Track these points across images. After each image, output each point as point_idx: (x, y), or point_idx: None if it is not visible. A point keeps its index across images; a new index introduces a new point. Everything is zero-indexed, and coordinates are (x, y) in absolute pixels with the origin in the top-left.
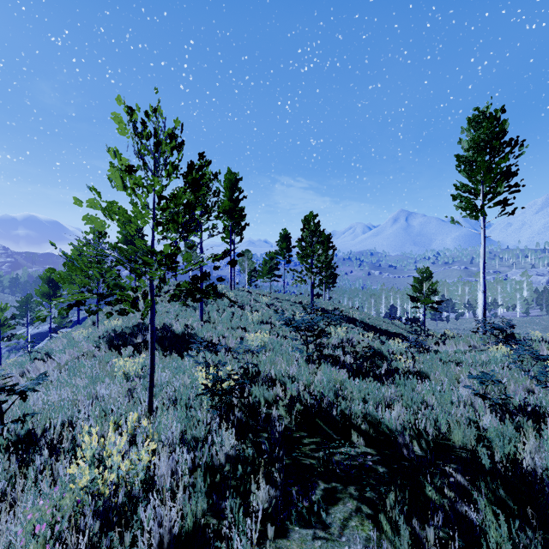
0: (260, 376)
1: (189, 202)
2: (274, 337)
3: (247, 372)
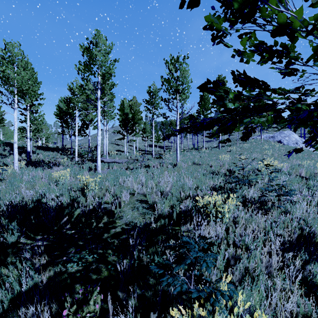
0: None
1: None
2: None
3: None
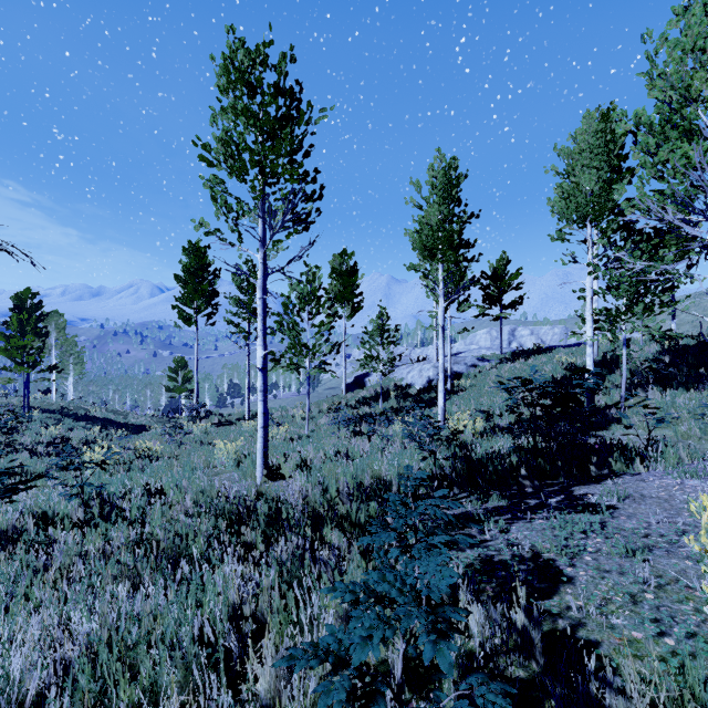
0: None
1: None
2: None
3: None
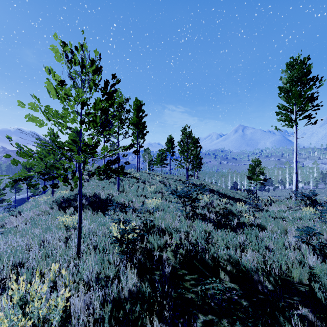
0: (155, 228)
1: (104, 107)
2: (164, 201)
3: (146, 226)
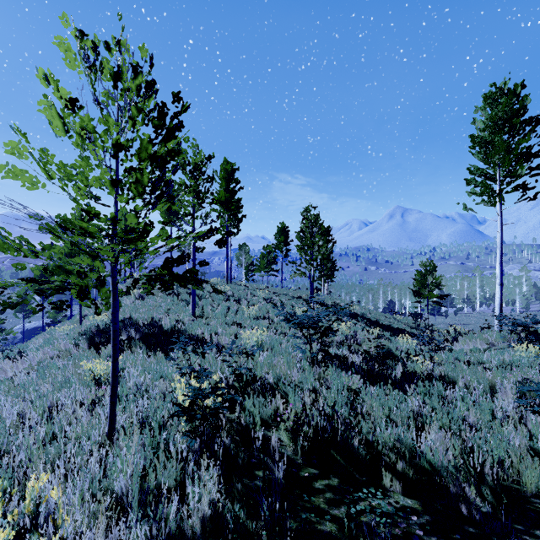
0: (256, 383)
1: (156, 153)
2: (272, 334)
3: (240, 379)
